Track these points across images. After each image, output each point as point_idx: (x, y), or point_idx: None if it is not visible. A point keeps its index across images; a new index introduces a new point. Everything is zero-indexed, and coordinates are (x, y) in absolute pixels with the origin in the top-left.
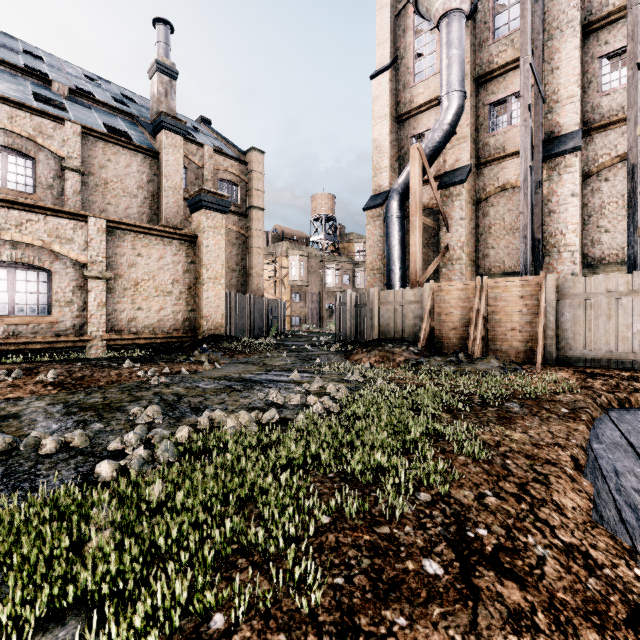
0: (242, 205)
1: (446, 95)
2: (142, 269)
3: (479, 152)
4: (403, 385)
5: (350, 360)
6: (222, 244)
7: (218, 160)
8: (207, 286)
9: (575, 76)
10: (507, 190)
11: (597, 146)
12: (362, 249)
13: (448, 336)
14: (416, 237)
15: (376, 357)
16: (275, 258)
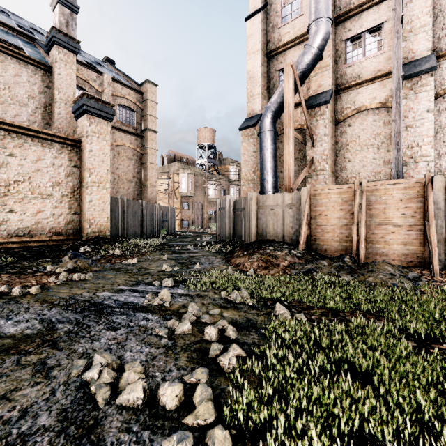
0: (138, 128)
1: (315, 21)
2: (15, 170)
3: (337, 80)
4: (311, 313)
5: (231, 264)
6: (107, 150)
7: (116, 88)
8: (90, 190)
9: (427, 7)
10: (362, 112)
11: (444, 71)
12: (235, 170)
13: (325, 238)
14: (290, 147)
15: (259, 261)
16: (169, 175)
